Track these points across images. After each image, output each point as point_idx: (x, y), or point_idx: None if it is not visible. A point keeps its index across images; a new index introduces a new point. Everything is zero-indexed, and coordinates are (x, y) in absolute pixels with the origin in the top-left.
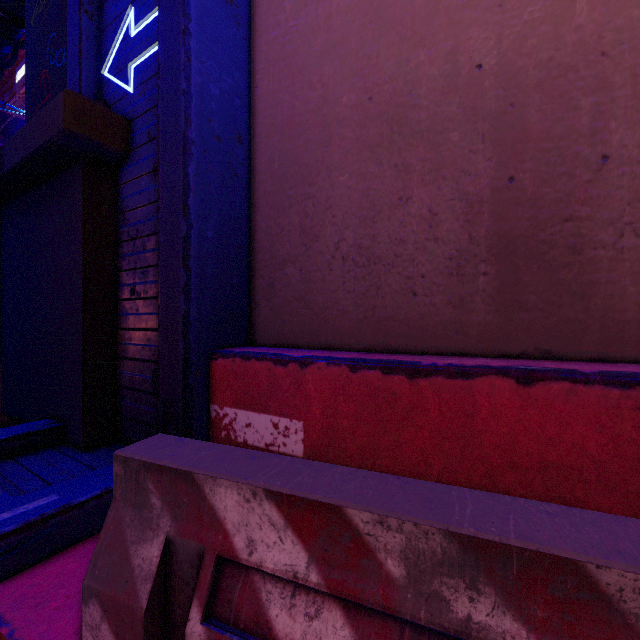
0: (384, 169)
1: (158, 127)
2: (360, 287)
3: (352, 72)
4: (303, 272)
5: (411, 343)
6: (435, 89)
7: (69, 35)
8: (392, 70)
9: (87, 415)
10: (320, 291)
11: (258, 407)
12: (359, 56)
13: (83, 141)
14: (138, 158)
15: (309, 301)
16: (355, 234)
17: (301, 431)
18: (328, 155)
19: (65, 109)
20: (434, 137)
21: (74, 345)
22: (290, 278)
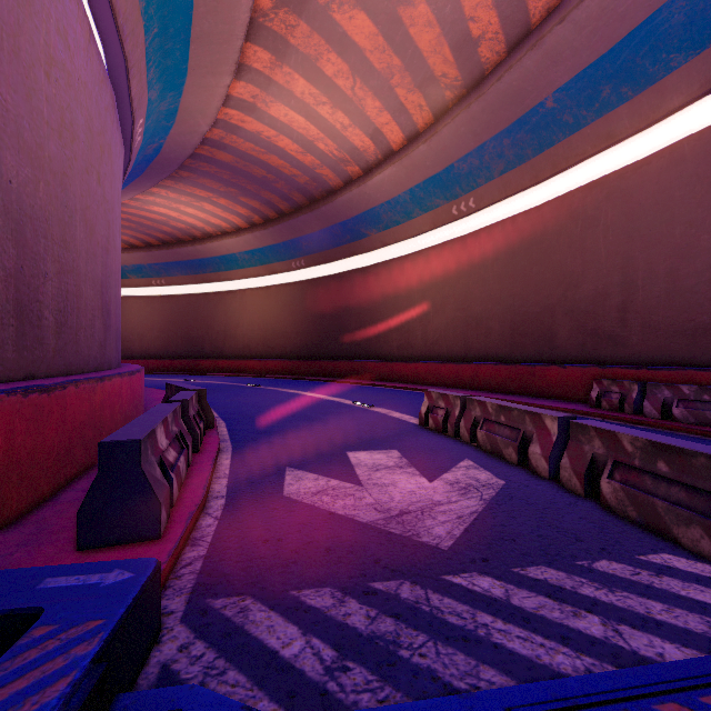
0: None
1: None
2: None
3: None
4: None
5: None
6: None
7: None
8: None
9: None
10: None
11: None
12: None
13: None
14: None
15: None
16: None
17: None
18: None
19: None
20: None
21: None
22: None
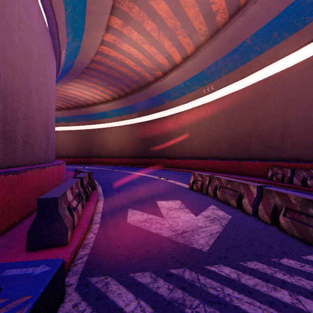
0: None
1: None
2: None
3: None
4: None
5: None
6: None
7: None
8: None
9: None
10: None
11: None
12: None
13: None
14: None
15: None
16: None
17: None
18: None
19: None
20: None
21: None
22: None
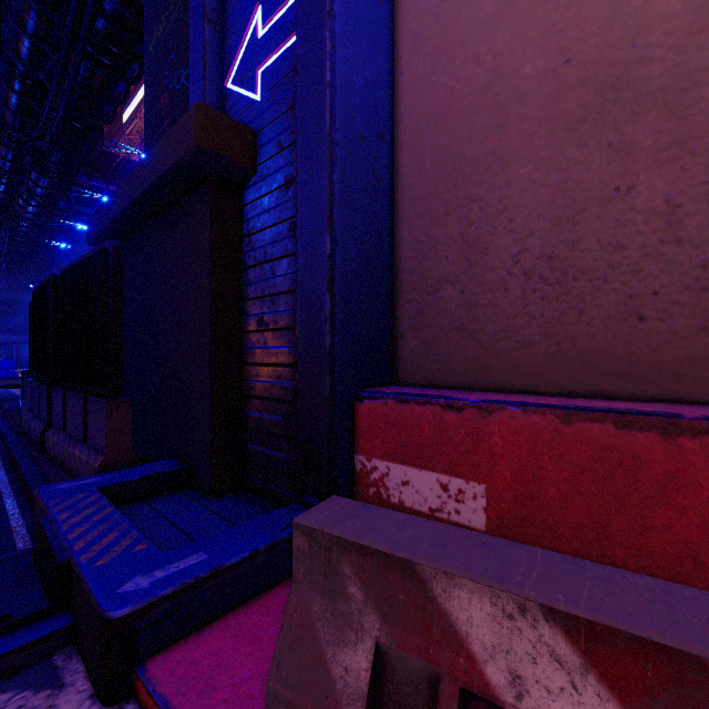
0: (590, 152)
1: (296, 131)
2: (551, 311)
3: (539, 31)
4: (466, 294)
5: (635, 386)
6: (676, 30)
7: (192, 50)
8: (603, 16)
9: (214, 458)
10: (490, 317)
11: (419, 462)
12: (550, 8)
13: (213, 158)
14: (266, 173)
15: (474, 330)
16: (544, 242)
17: (482, 497)
18: (502, 143)
19: (196, 124)
20: (675, 98)
21: (200, 381)
22: (447, 302)
